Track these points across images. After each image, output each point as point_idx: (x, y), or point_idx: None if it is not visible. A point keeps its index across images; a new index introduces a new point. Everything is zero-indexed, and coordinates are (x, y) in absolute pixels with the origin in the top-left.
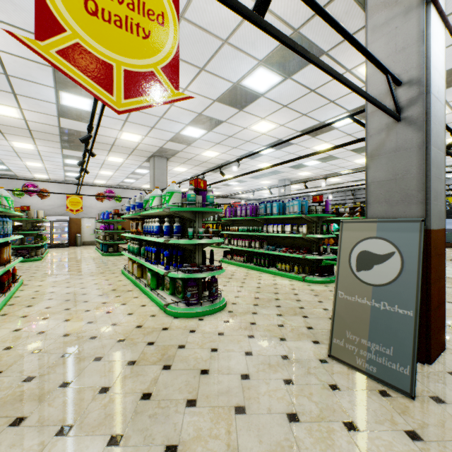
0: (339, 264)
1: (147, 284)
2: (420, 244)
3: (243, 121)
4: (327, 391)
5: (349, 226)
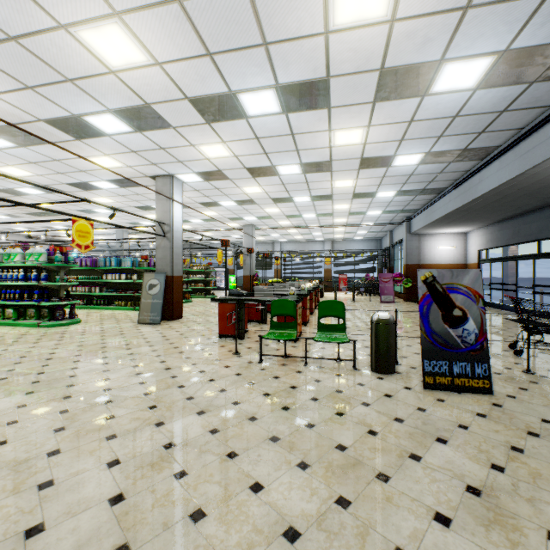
0: (143, 289)
1: (6, 318)
2: (165, 280)
3: (86, 195)
4: (134, 328)
5: (147, 275)
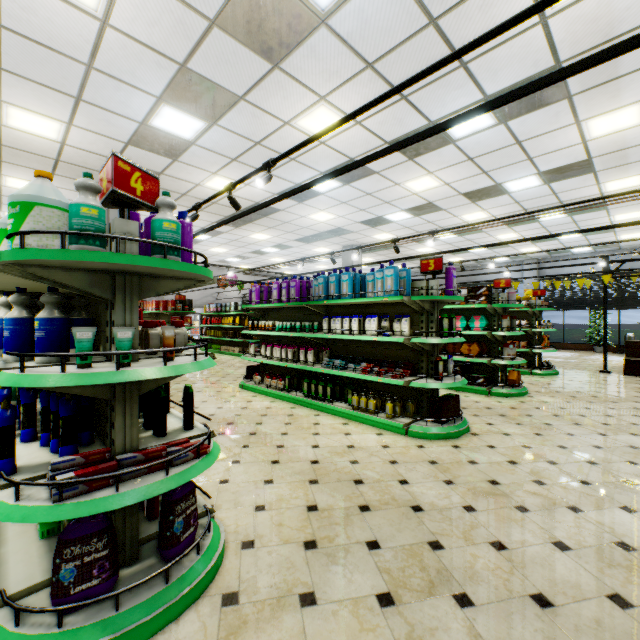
0: None
1: None
2: None
3: (281, 101)
4: None
5: None
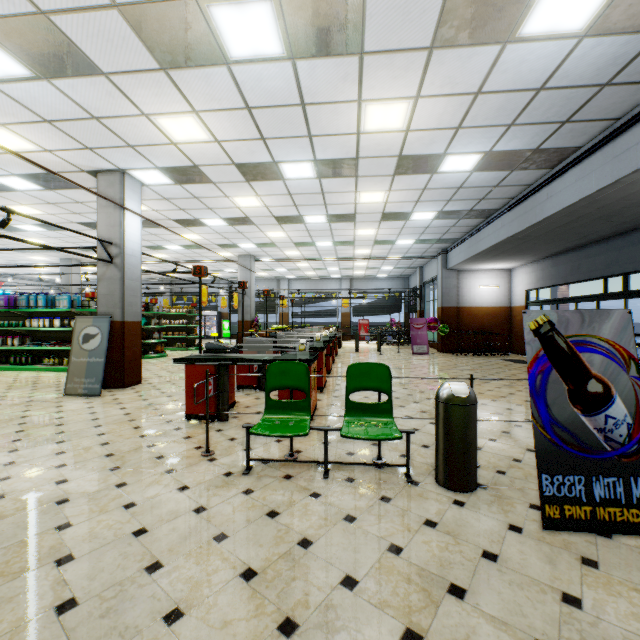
0: (74, 342)
1: None
2: (109, 328)
3: None
4: (54, 403)
5: (80, 320)
